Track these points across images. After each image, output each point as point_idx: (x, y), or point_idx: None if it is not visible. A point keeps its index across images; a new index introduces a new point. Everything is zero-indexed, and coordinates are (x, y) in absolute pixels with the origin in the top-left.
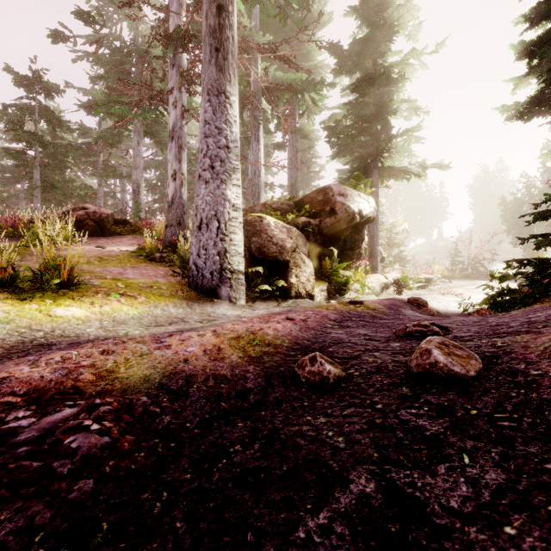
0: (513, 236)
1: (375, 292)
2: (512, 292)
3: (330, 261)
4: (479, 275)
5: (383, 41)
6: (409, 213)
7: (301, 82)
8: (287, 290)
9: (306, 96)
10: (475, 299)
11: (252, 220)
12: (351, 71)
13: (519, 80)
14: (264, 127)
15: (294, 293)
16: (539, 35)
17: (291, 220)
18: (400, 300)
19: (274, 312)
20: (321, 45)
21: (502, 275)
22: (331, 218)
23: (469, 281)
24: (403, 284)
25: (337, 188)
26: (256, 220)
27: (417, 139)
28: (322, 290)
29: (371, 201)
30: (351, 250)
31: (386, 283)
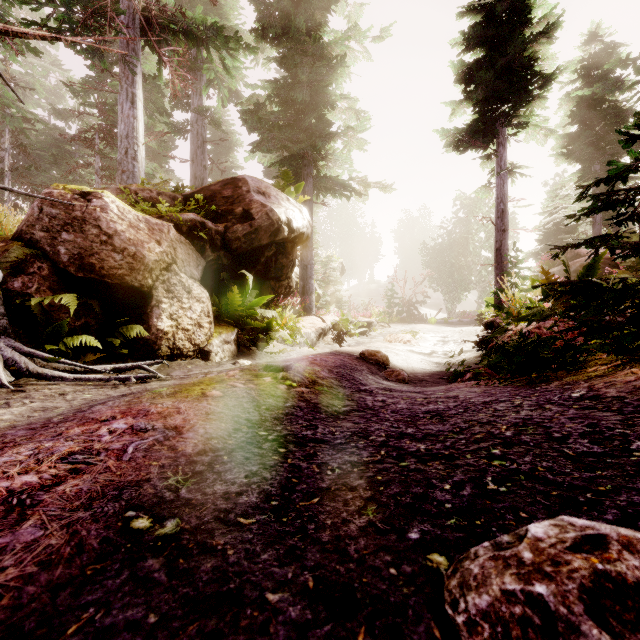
0: (438, 280)
1: (310, 341)
2: (547, 342)
3: (243, 294)
4: (414, 318)
5: (319, 8)
6: (342, 252)
7: (205, 26)
8: (149, 344)
9: (214, 57)
10: (424, 346)
11: (65, 197)
12: (278, 38)
13: (457, 106)
14: (156, 103)
15: (167, 348)
16: (476, 59)
17: (165, 214)
18: (350, 356)
19: (42, 415)
20: (240, 6)
21: (533, 311)
22: (243, 224)
23: (407, 325)
24: (344, 329)
25: (256, 183)
26: (74, 198)
27: (360, 145)
28: (226, 341)
29: (304, 211)
30: (277, 281)
31: (324, 328)
